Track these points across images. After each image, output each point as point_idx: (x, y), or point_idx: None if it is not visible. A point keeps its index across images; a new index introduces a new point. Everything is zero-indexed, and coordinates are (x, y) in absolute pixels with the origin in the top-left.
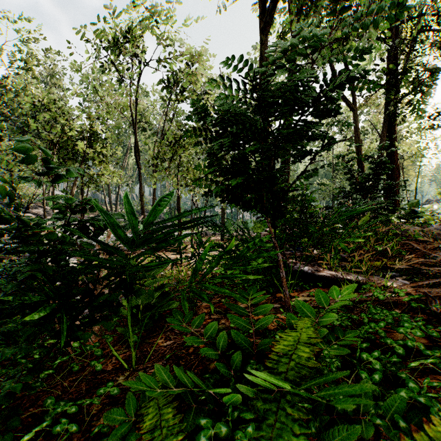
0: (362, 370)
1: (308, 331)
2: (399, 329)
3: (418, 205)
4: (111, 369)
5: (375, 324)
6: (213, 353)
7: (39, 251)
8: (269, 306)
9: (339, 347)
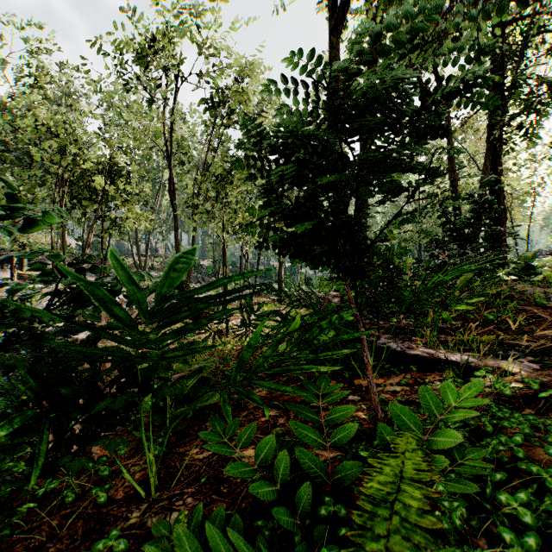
0: (501, 522)
1: (415, 458)
2: (547, 449)
3: (535, 258)
4: (123, 498)
5: (507, 438)
6: (269, 489)
7: (5, 334)
8: (349, 408)
9: (459, 479)
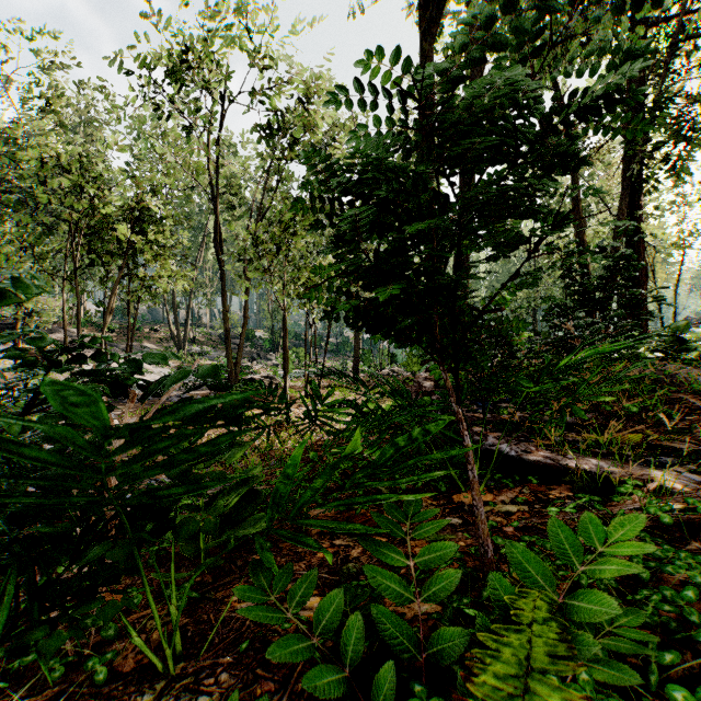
0: None
1: (547, 635)
2: None
3: (687, 330)
4: (132, 669)
5: (673, 593)
6: (334, 677)
7: None
8: (448, 547)
9: (610, 659)
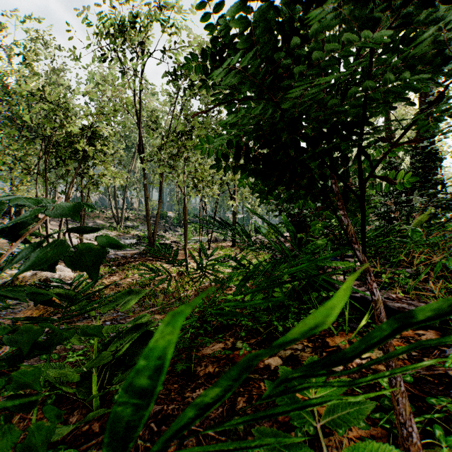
0: None
1: None
2: None
3: None
4: None
5: None
6: None
7: None
8: None
9: None
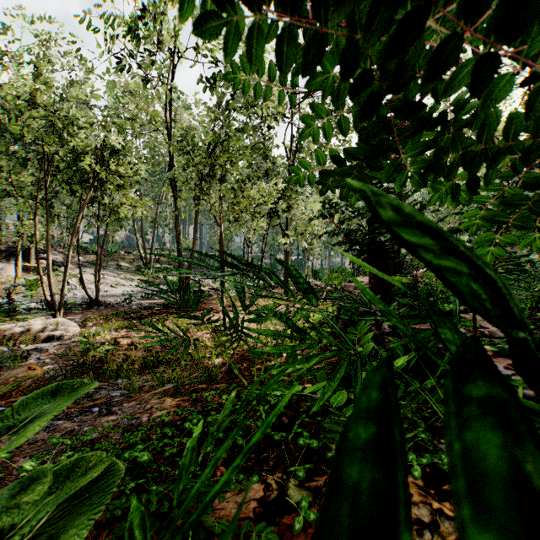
0: None
1: None
2: None
3: None
4: None
5: None
6: None
7: None
8: None
9: None
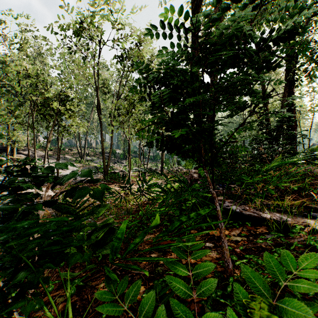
0: None
1: None
2: None
3: (317, 150)
4: None
5: None
6: None
7: None
8: (210, 265)
9: None
